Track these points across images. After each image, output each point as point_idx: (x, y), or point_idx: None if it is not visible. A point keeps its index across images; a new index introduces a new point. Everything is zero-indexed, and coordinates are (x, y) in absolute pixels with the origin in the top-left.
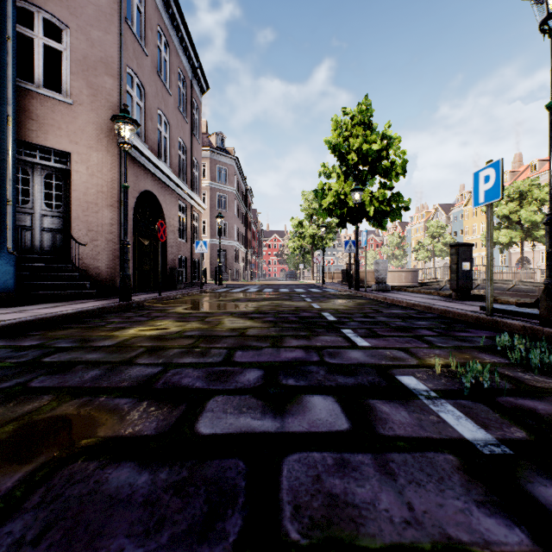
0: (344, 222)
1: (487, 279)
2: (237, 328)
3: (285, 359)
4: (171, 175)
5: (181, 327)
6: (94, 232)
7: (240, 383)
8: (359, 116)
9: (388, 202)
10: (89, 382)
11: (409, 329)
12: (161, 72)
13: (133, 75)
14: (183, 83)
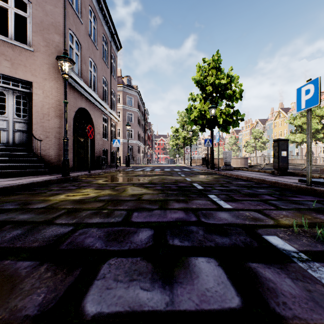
0: (204, 128)
1: (307, 160)
2: (136, 194)
3: (170, 219)
4: (97, 98)
5: (97, 193)
6: (47, 132)
7: (133, 243)
8: (213, 63)
9: (231, 115)
10: (6, 242)
11: (255, 194)
12: (91, 35)
13: (73, 35)
14: (105, 43)
